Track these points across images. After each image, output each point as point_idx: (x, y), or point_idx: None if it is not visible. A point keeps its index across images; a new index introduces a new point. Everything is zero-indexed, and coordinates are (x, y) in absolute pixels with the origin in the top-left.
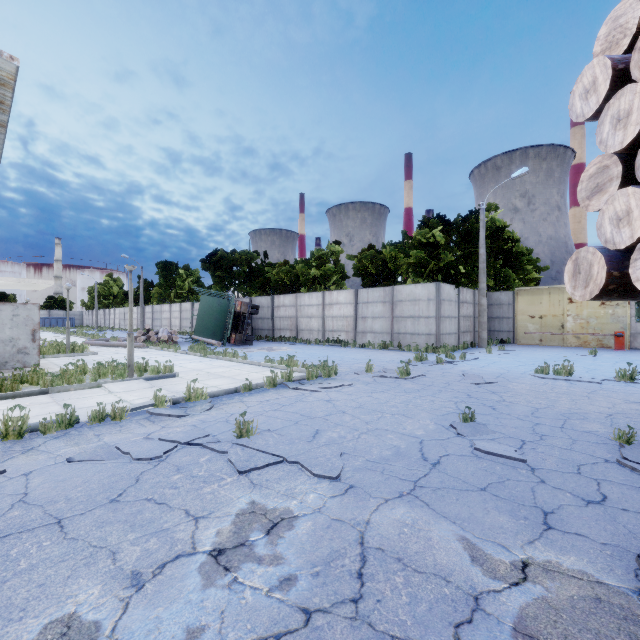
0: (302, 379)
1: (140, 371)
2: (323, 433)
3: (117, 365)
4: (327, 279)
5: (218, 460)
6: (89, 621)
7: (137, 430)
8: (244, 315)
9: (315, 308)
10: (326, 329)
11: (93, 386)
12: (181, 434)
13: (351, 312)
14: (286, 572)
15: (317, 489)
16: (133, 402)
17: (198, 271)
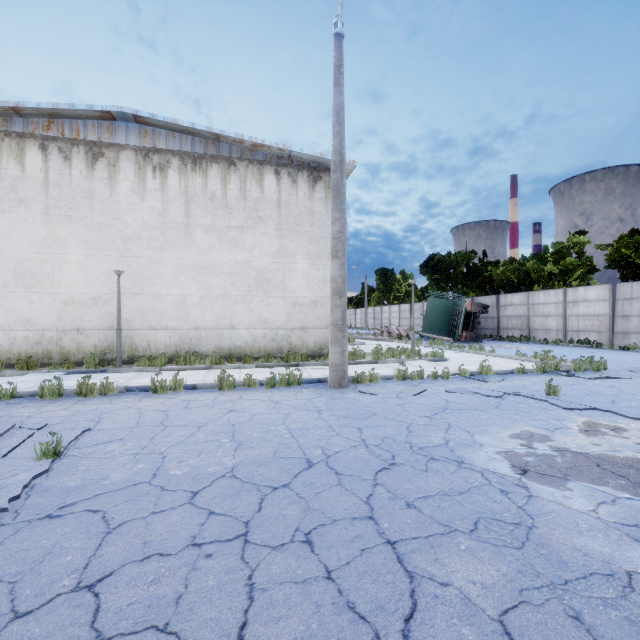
0: (567, 370)
1: (420, 355)
2: (620, 402)
3: (407, 349)
4: (568, 274)
5: (542, 403)
6: (539, 433)
7: (465, 385)
8: (474, 314)
9: (553, 306)
10: (568, 329)
11: (399, 362)
12: (500, 389)
13: (605, 310)
14: (636, 441)
15: (636, 423)
16: (439, 372)
17: (412, 275)
